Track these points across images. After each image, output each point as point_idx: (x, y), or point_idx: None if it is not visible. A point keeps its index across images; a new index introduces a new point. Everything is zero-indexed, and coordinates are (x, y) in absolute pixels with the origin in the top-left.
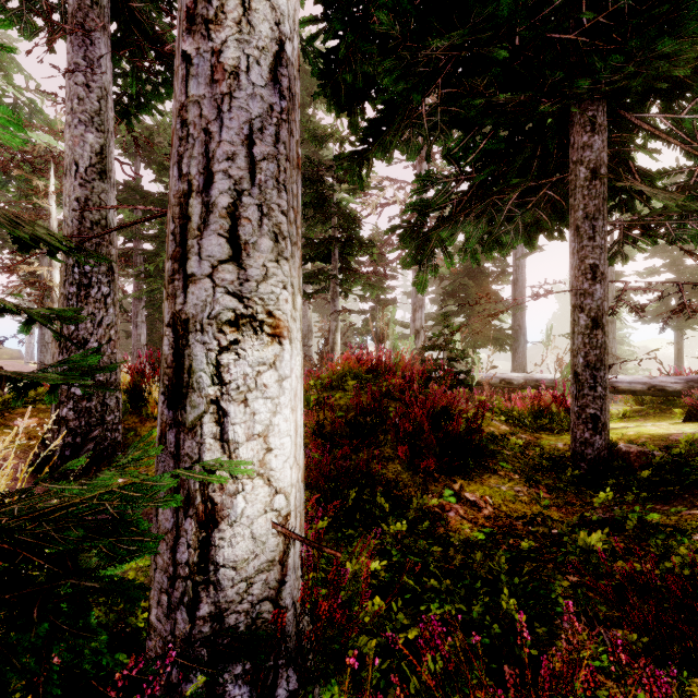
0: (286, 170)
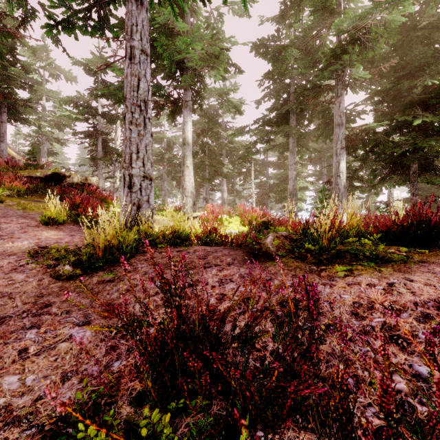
0: (345, 195)
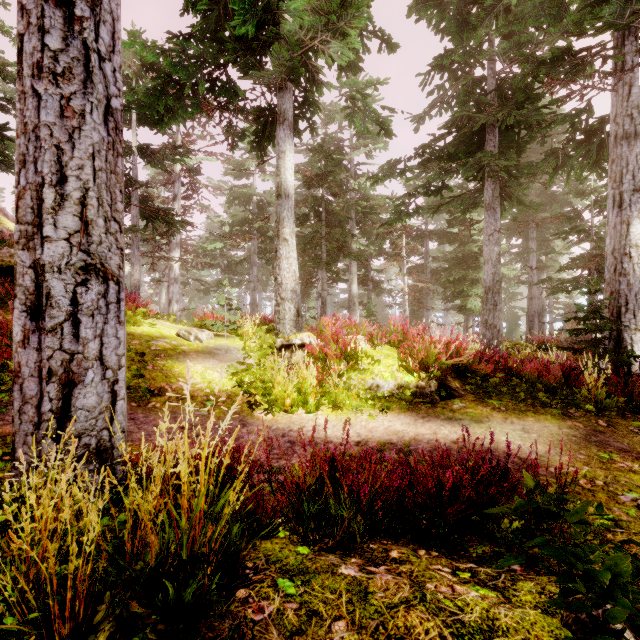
0: None
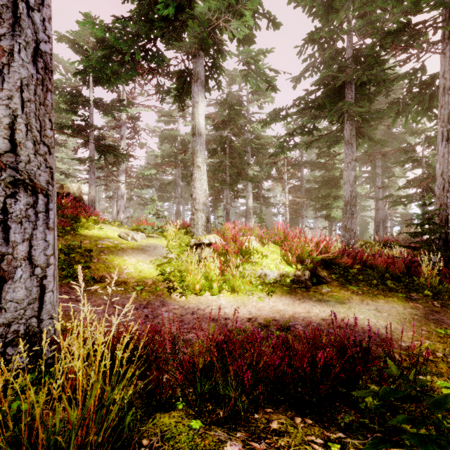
0: None
